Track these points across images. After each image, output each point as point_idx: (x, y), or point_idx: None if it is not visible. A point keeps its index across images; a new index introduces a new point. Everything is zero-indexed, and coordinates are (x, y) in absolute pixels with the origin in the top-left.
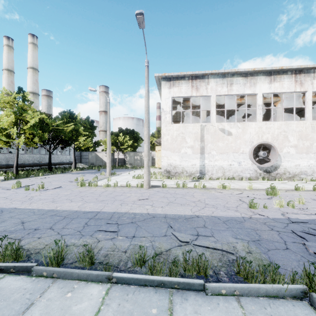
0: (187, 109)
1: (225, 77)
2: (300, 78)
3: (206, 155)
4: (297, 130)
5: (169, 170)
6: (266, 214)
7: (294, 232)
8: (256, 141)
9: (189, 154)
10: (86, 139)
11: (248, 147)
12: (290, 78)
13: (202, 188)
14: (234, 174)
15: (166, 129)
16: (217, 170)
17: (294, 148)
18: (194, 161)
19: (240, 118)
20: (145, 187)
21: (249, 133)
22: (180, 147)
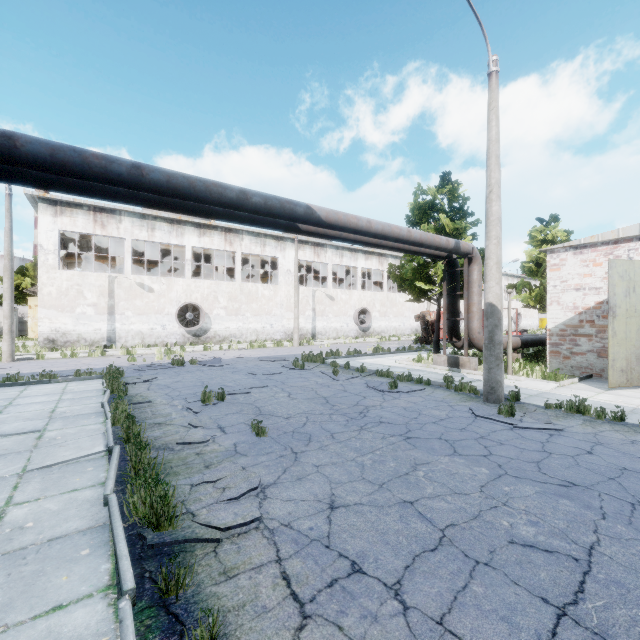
0: None
1: (145, 218)
2: (230, 237)
3: (117, 317)
4: (227, 291)
5: (53, 339)
6: (138, 363)
7: (139, 366)
8: (185, 301)
9: (90, 315)
10: None
11: (174, 308)
12: (221, 235)
13: (99, 356)
14: (157, 340)
15: (48, 276)
16: (135, 336)
17: (224, 310)
18: (98, 325)
19: (199, 261)
20: (5, 361)
21: (176, 291)
22: (75, 305)
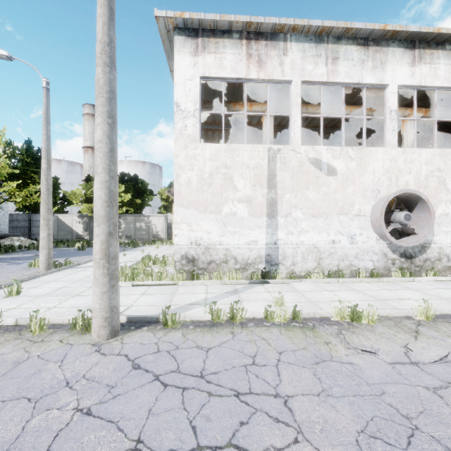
0: (231, 135)
1: (322, 41)
2: None
3: (280, 220)
4: None
5: (193, 256)
6: None
7: None
8: (386, 190)
9: (241, 217)
10: (26, 188)
11: (369, 203)
12: (450, 58)
13: (291, 324)
14: (341, 262)
15: (185, 154)
16: (306, 255)
17: None
18: (253, 234)
19: None
20: (95, 336)
21: (371, 171)
22: (220, 200)
